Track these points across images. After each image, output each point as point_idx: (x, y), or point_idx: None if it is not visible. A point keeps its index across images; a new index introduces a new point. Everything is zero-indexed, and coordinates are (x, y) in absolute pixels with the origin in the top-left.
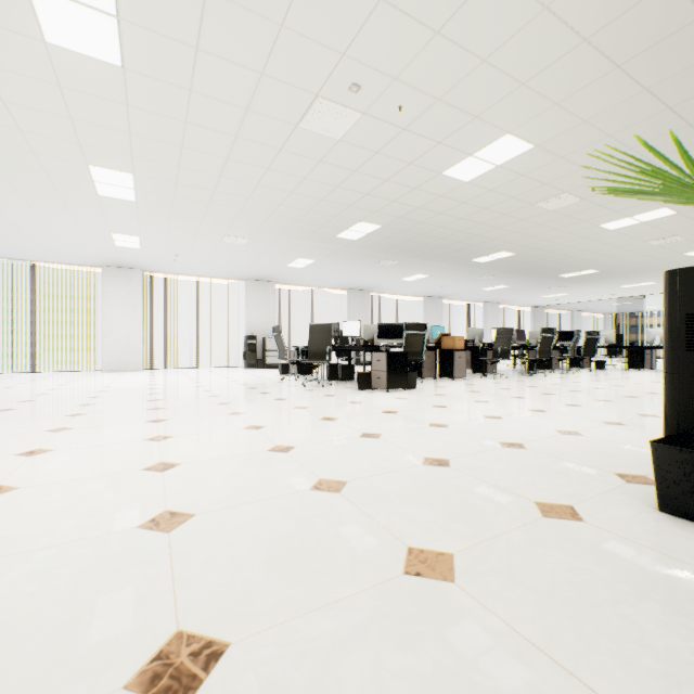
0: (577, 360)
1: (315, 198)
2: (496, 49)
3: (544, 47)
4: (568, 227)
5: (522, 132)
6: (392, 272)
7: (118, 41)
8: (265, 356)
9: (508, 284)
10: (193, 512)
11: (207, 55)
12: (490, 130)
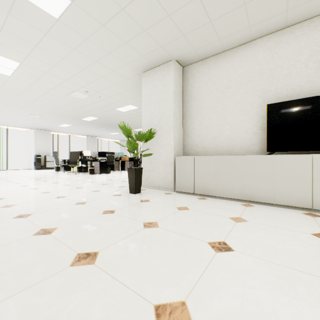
0: None
1: (73, 109)
2: (121, 92)
3: (132, 94)
4: None
5: (134, 105)
6: (105, 131)
7: (12, 73)
8: (46, 164)
9: None
10: (51, 191)
11: (42, 80)
12: (126, 103)
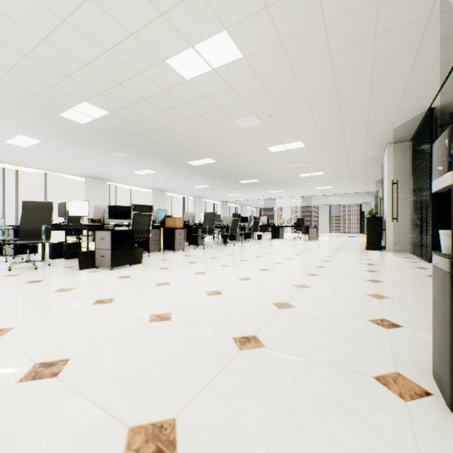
0: (248, 234)
1: (15, 50)
2: None
3: None
4: (251, 145)
5: (236, 34)
6: (125, 165)
7: None
8: None
9: (209, 184)
10: None
11: None
12: (211, 18)
